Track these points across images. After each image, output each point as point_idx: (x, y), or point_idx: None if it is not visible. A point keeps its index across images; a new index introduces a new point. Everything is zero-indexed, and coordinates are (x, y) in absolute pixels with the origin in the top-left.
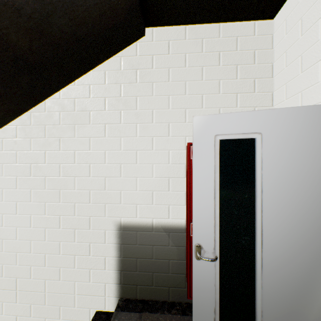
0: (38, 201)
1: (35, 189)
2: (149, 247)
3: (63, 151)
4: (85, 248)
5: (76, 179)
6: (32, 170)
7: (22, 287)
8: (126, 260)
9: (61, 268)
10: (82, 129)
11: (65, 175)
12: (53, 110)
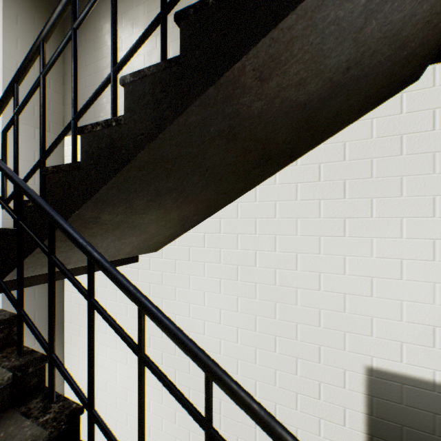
0: (247, 313)
1: (242, 297)
2: (426, 413)
3: (280, 253)
4: (312, 386)
5: (299, 291)
6: (239, 273)
7: (227, 412)
8: (380, 422)
9: (277, 404)
10: (307, 225)
11: (283, 284)
12: (266, 199)
